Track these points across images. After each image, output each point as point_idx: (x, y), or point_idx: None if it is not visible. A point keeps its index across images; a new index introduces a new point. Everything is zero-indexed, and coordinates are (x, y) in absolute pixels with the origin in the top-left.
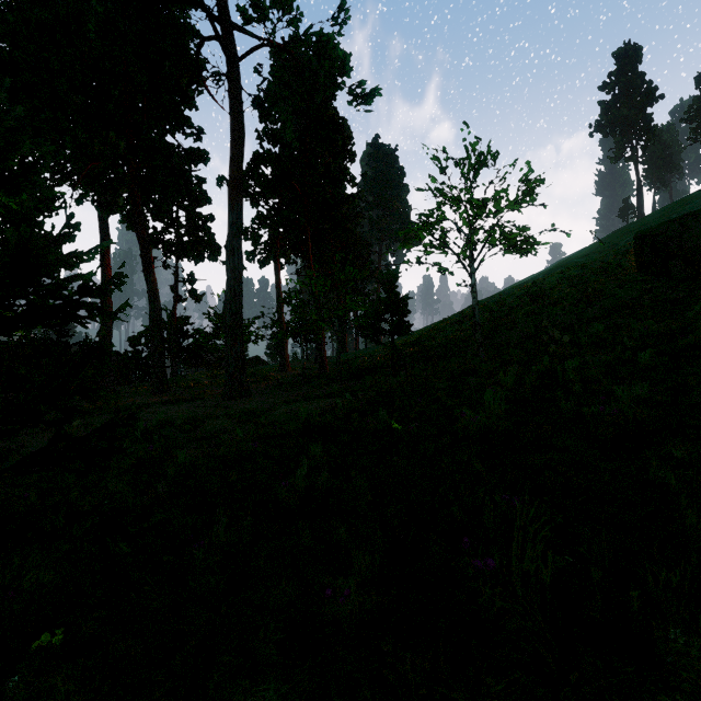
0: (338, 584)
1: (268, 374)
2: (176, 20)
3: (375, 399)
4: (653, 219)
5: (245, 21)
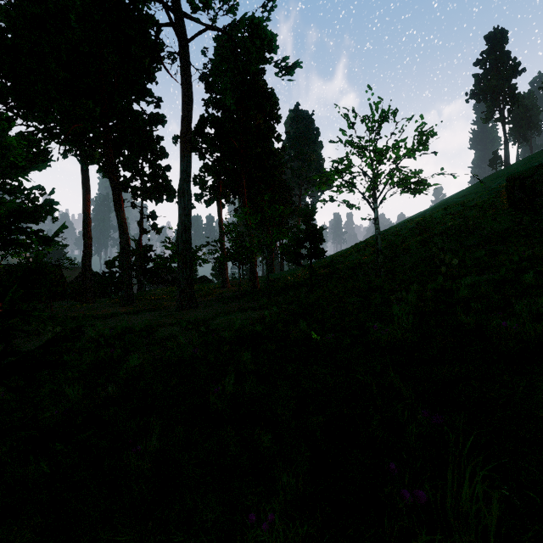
0: (262, 506)
1: (212, 289)
2: (140, 12)
3: (296, 311)
4: (518, 167)
5: (193, 9)
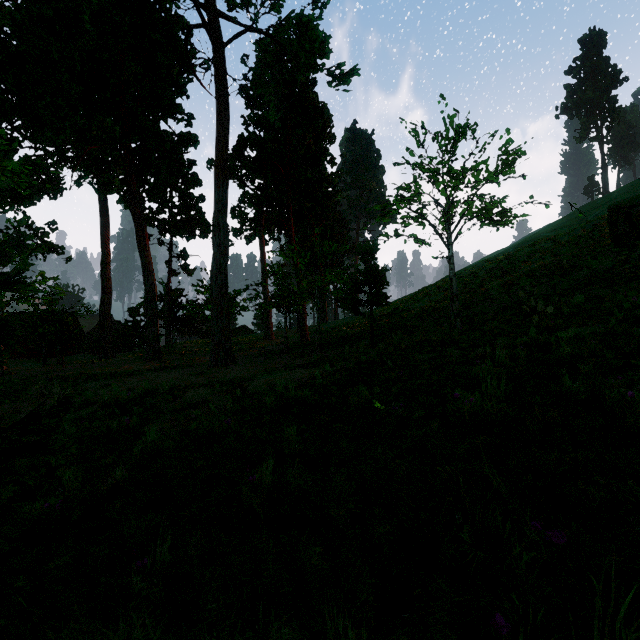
0: None
1: (254, 342)
2: (168, 13)
3: (354, 370)
4: (620, 194)
5: (230, 7)
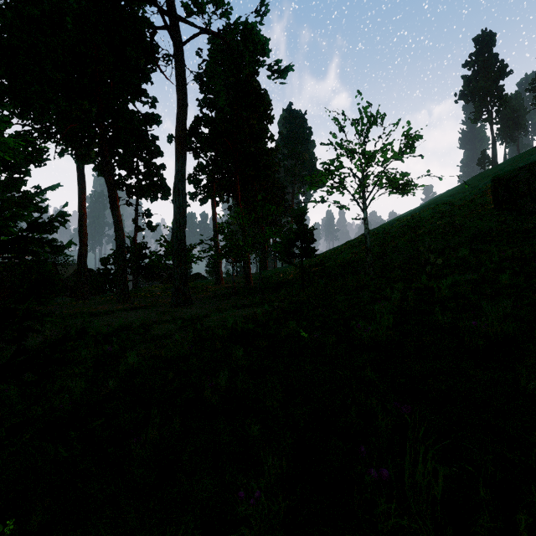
0: (250, 485)
1: (207, 286)
2: (136, 14)
3: (287, 309)
4: (505, 166)
5: (188, 14)
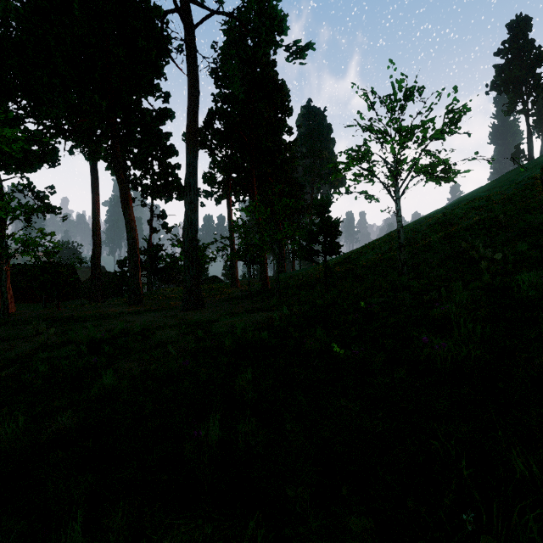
0: None
1: (222, 289)
2: (147, 3)
3: (310, 313)
4: None
5: None
